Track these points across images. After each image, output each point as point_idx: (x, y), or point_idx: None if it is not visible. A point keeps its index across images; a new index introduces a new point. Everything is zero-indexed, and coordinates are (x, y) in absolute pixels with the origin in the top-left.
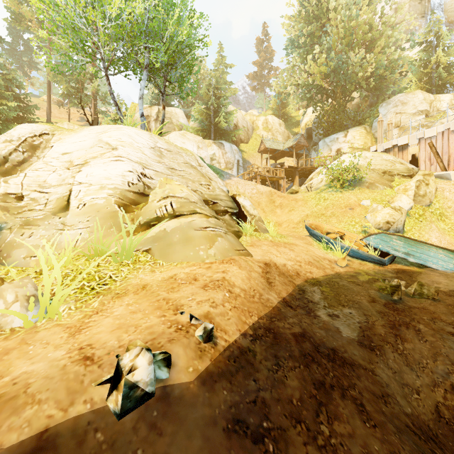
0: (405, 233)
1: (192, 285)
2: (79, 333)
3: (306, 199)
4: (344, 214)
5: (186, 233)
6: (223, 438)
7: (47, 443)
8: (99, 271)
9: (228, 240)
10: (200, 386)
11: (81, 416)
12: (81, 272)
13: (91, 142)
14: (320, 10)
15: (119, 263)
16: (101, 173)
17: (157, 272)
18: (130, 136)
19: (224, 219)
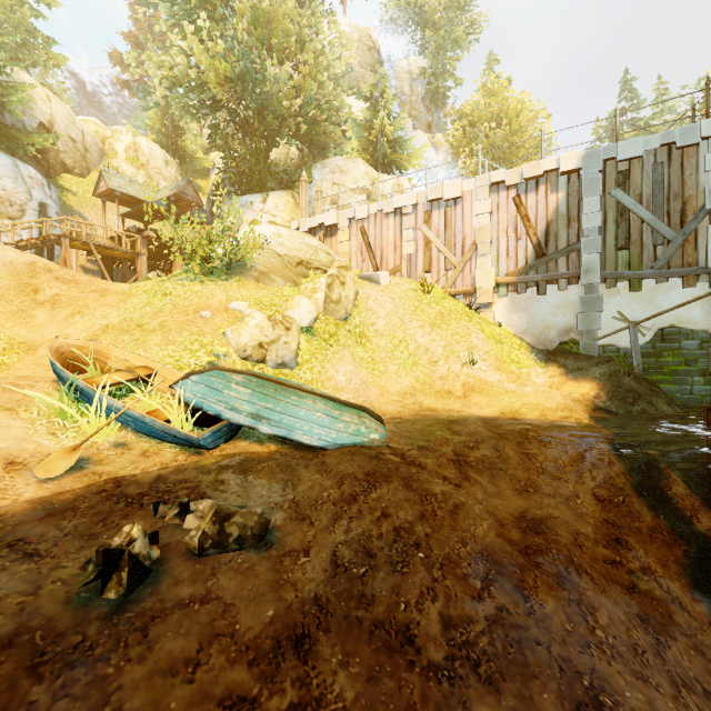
0: (297, 367)
1: None
2: None
3: (131, 292)
4: (185, 327)
5: None
6: None
7: None
8: None
9: None
10: None
11: None
12: None
13: None
14: None
15: None
16: None
17: None
18: None
19: None
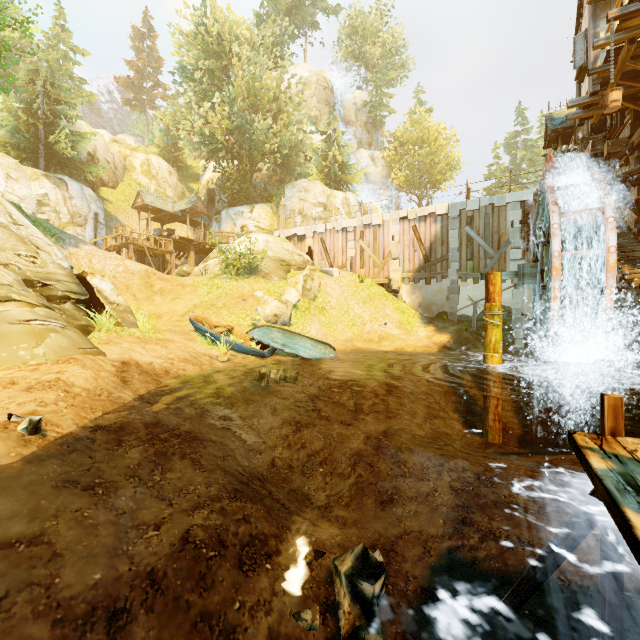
0: (291, 326)
1: (9, 389)
2: None
3: (197, 285)
4: (236, 306)
5: None
6: (52, 491)
7: None
8: None
9: (67, 337)
10: (25, 464)
11: None
12: None
13: None
14: (222, 47)
15: None
16: None
17: None
18: None
19: (63, 309)
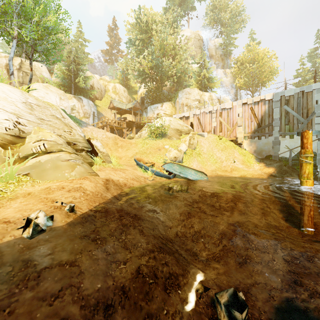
0: (183, 163)
1: (61, 191)
2: None
3: (137, 143)
4: (156, 152)
5: (55, 163)
6: (79, 240)
7: None
8: None
9: (83, 167)
10: (68, 226)
11: (10, 241)
12: None
13: None
14: (148, 27)
15: (6, 182)
16: None
17: (36, 186)
18: (4, 92)
19: (82, 155)
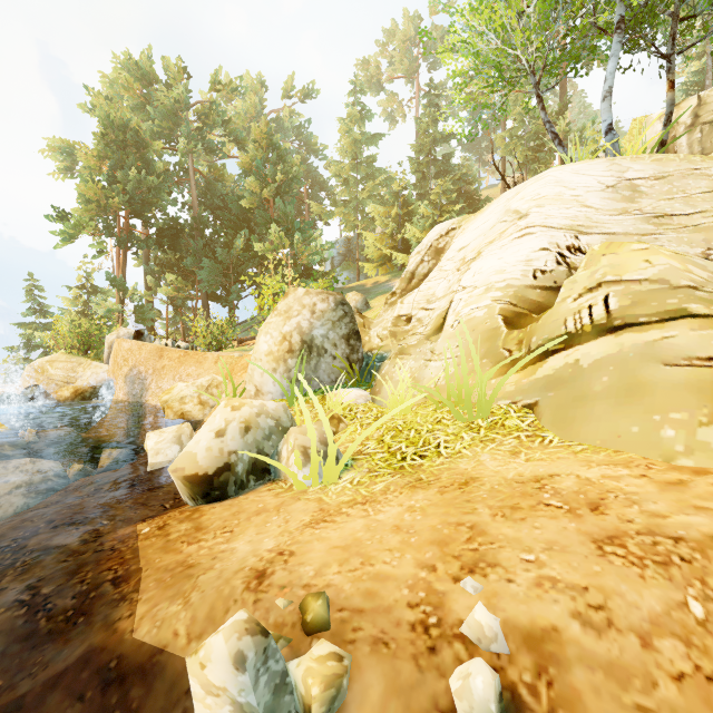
0: None
1: (571, 520)
2: (313, 526)
3: None
4: None
5: (630, 371)
6: None
7: (152, 671)
8: (432, 431)
9: None
10: None
11: None
12: (412, 427)
13: (494, 220)
14: None
15: (466, 423)
16: (492, 265)
17: (519, 458)
18: (559, 182)
19: None
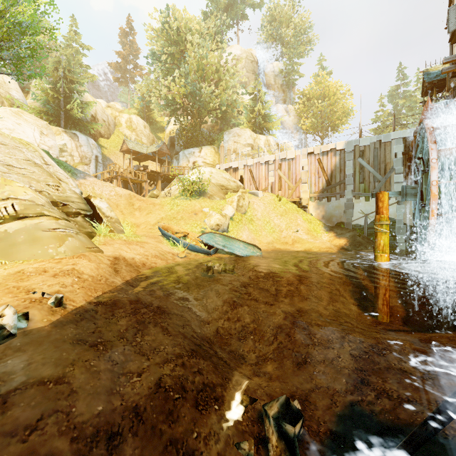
0: (229, 232)
1: (42, 275)
2: None
3: (163, 204)
4: (190, 218)
5: (32, 233)
6: (70, 346)
7: None
8: None
9: (79, 240)
10: (53, 327)
11: None
12: None
13: None
14: (180, 37)
15: None
16: None
17: (0, 270)
18: None
19: (76, 221)
